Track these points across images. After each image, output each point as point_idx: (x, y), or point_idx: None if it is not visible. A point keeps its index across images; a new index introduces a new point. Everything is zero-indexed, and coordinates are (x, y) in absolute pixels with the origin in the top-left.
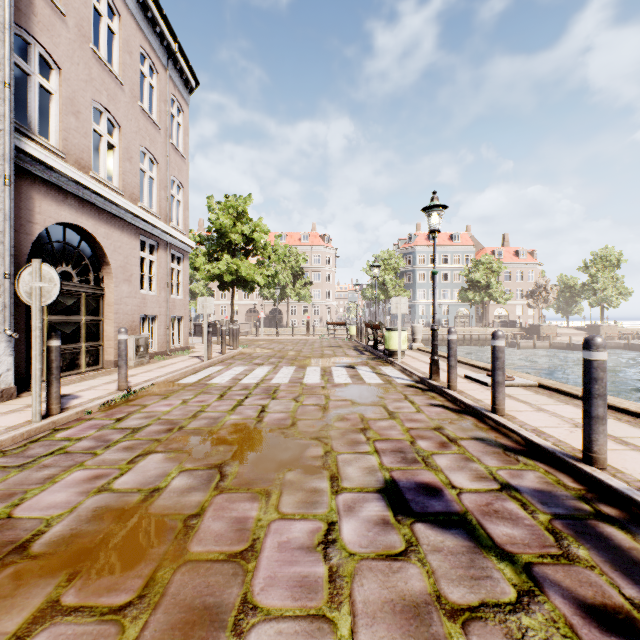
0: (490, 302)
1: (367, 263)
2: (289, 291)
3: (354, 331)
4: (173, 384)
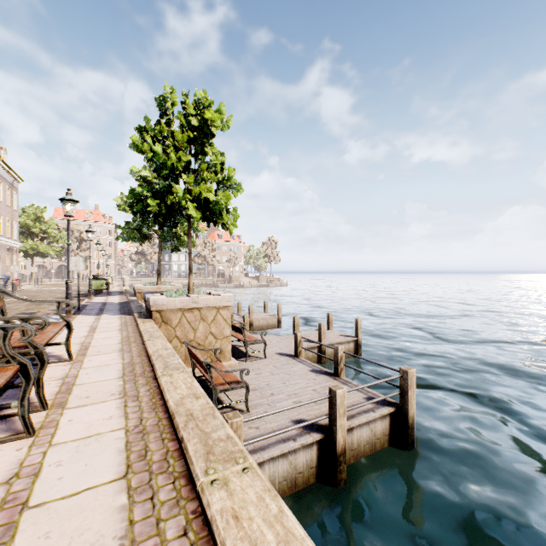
0: None
1: None
2: (74, 254)
3: None
4: (30, 289)
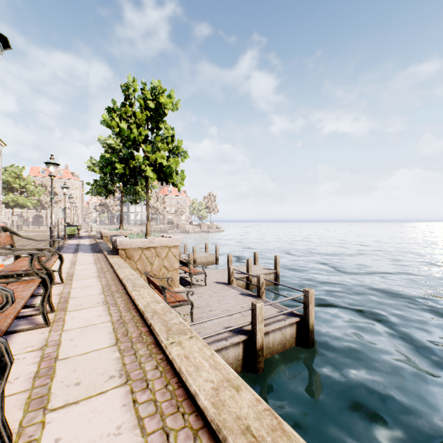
0: None
1: None
2: (48, 206)
3: None
4: None
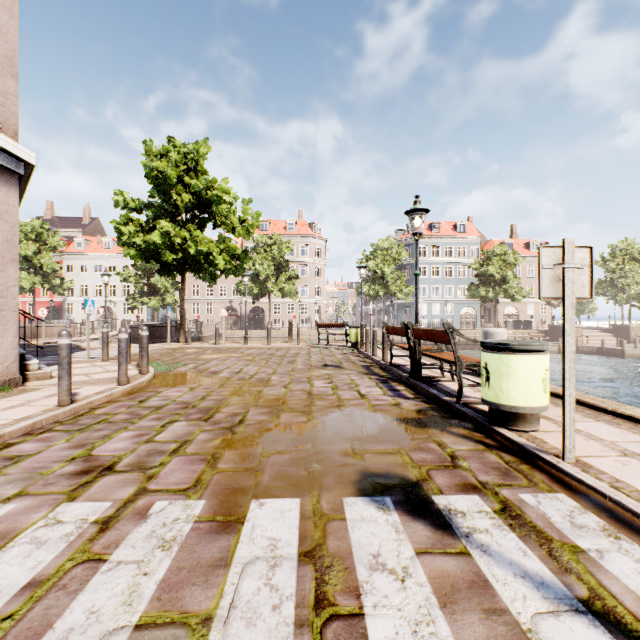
0: (499, 300)
1: (363, 253)
2: (271, 285)
3: (357, 336)
4: None
